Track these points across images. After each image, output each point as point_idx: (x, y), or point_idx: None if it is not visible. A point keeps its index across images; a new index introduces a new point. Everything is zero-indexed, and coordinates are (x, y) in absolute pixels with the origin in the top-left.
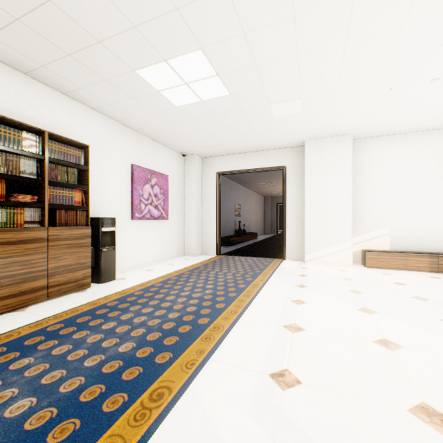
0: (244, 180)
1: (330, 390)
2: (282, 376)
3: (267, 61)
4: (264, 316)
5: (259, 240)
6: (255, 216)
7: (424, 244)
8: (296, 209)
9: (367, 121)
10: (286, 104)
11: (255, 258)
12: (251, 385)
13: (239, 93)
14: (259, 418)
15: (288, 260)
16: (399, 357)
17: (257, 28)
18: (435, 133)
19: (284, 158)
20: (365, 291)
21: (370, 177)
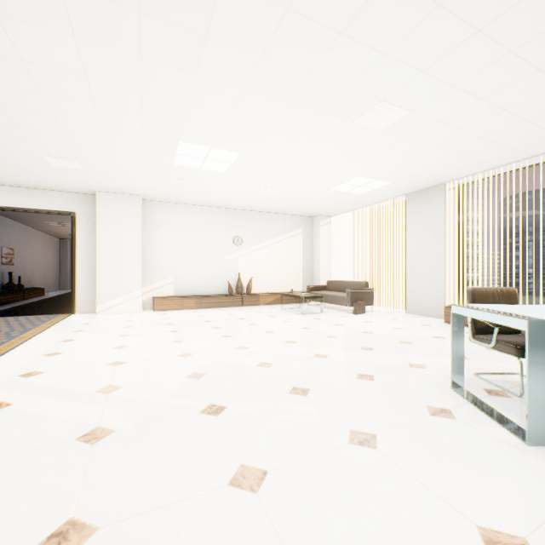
0: (20, 215)
1: (65, 370)
2: (30, 374)
3: (33, 128)
4: (26, 354)
5: (47, 297)
6: (42, 265)
7: (197, 289)
8: (89, 259)
9: (151, 190)
10: (64, 160)
11: (32, 316)
12: (1, 382)
13: (0, 137)
14: (4, 389)
15: (78, 314)
16: (123, 350)
17: (17, 108)
18: (203, 209)
19: (74, 204)
20: (135, 326)
21: (160, 235)
